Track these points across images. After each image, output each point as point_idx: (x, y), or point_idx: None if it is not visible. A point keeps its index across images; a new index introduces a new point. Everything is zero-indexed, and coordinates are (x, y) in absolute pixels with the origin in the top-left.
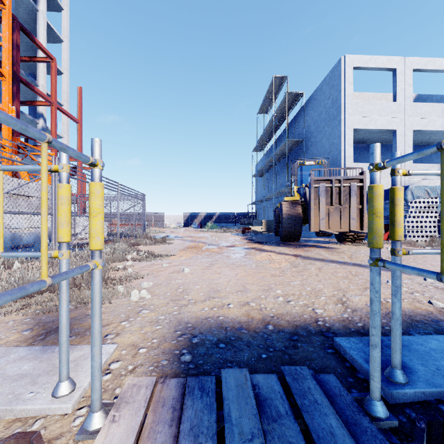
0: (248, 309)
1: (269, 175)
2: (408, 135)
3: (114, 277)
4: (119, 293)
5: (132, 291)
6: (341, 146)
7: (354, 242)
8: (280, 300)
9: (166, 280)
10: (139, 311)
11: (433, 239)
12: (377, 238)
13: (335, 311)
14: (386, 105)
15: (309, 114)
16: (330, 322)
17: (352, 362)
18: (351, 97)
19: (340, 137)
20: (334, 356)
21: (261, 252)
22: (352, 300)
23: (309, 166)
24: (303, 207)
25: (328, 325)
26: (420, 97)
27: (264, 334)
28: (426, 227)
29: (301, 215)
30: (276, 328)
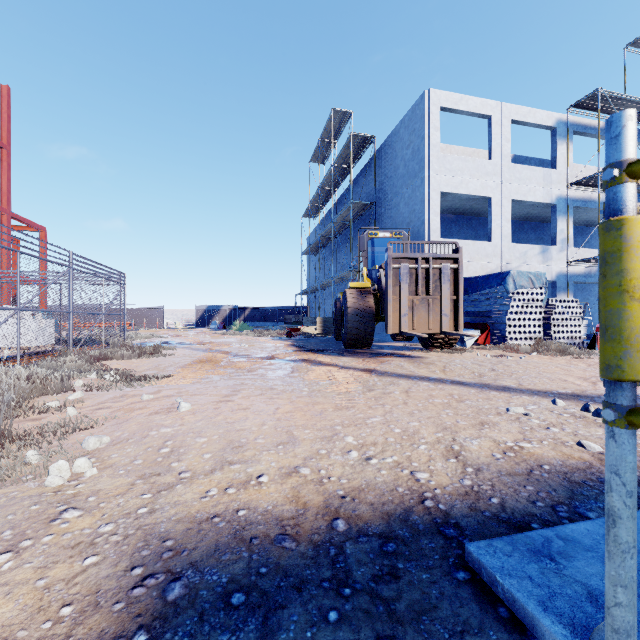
0: (296, 482)
1: (326, 252)
2: (505, 206)
3: (26, 430)
4: (27, 467)
5: (54, 463)
6: (425, 215)
7: (444, 348)
8: (354, 456)
9: (139, 430)
10: (54, 517)
11: (538, 342)
12: (634, 356)
13: (449, 475)
14: (480, 163)
15: (382, 167)
16: (446, 501)
17: (511, 605)
18: (437, 148)
19: (424, 201)
20: (472, 592)
21: (317, 367)
22: (468, 447)
23: (383, 240)
24: (376, 298)
25: (444, 508)
26: (516, 159)
27: (330, 547)
28: (530, 327)
29: (374, 309)
30: (352, 526)
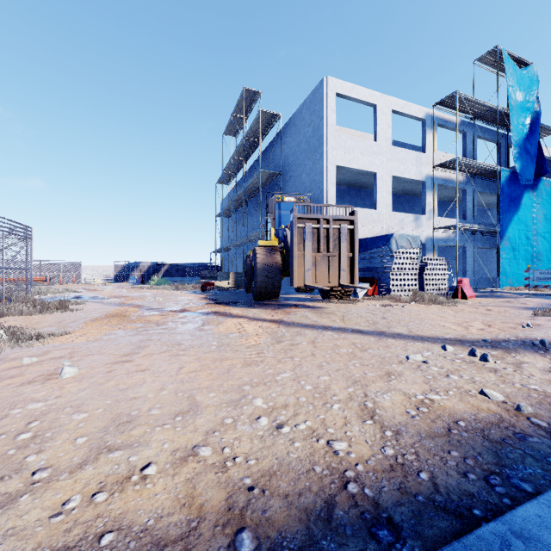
0: (192, 471)
1: (238, 215)
2: (387, 180)
3: None
4: None
5: None
6: (323, 184)
7: (340, 299)
8: (263, 424)
9: None
10: None
11: (415, 293)
12: None
13: (368, 442)
14: (368, 143)
15: (287, 142)
16: (371, 482)
17: None
18: (334, 127)
19: (323, 173)
20: None
21: (228, 319)
22: (381, 404)
23: (288, 204)
24: (282, 255)
25: (371, 494)
26: (395, 143)
27: None
28: (408, 280)
29: (280, 265)
30: (261, 541)
